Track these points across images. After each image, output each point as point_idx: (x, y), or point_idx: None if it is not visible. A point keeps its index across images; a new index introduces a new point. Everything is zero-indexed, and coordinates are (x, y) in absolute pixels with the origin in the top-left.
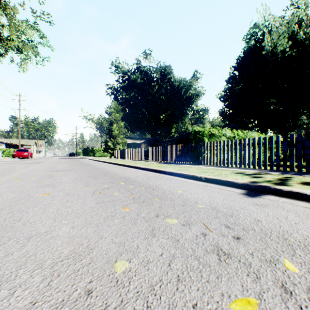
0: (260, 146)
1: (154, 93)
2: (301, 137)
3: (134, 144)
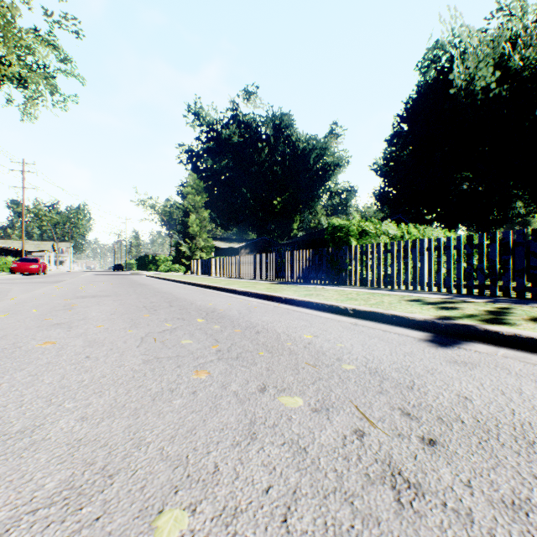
0: (450, 251)
1: (262, 161)
2: (522, 237)
3: (227, 250)
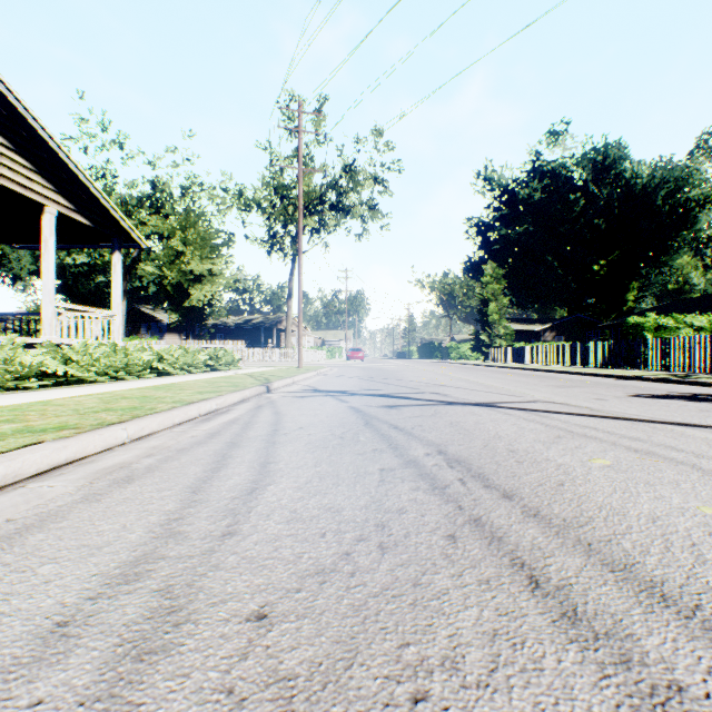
0: (711, 345)
1: (574, 216)
2: None
3: (525, 333)
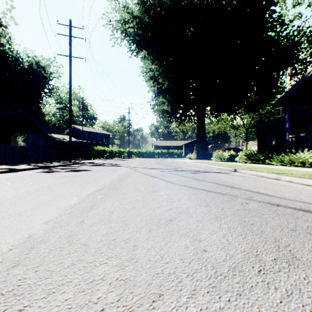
0: None
1: None
2: None
3: None
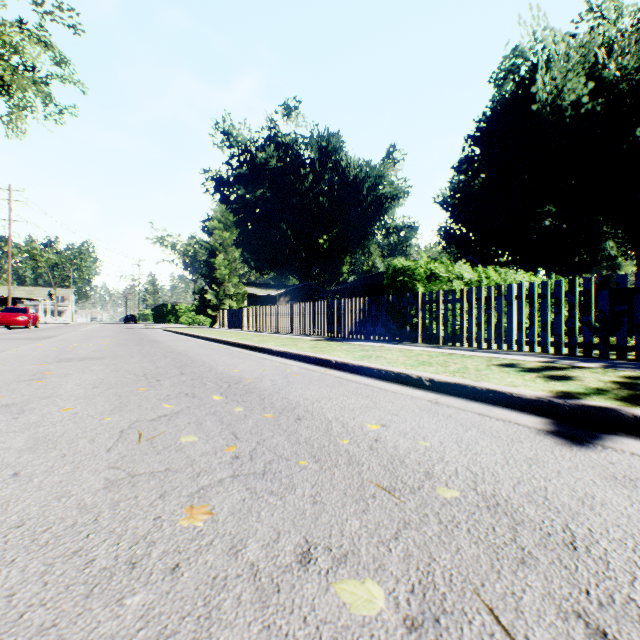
0: (546, 300)
1: (305, 191)
2: None
3: (263, 298)
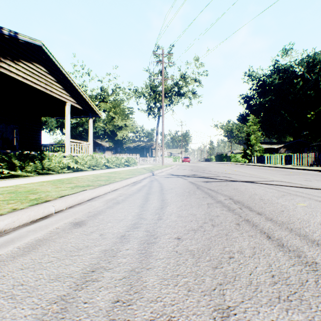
0: None
1: (296, 90)
2: None
3: (269, 149)
